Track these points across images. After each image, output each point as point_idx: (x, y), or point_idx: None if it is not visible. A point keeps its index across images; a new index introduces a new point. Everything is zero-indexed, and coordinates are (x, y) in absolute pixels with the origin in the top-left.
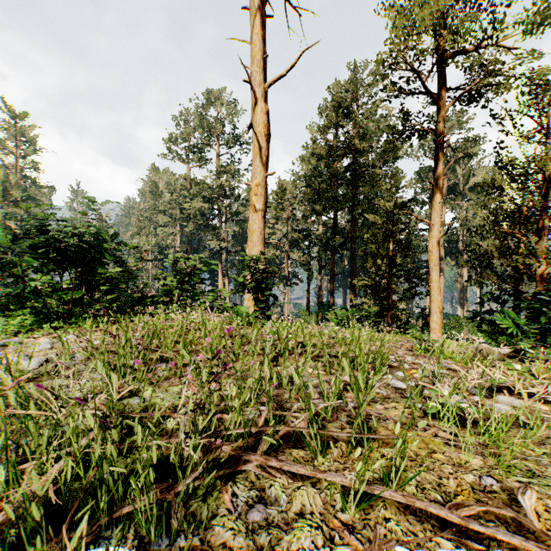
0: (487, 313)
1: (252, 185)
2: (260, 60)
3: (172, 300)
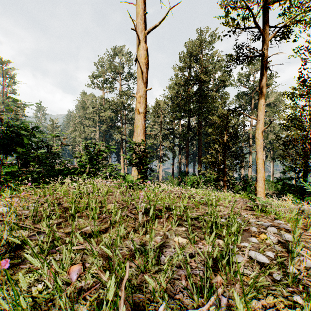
0: (287, 179)
1: (137, 96)
2: (142, 15)
3: (85, 171)
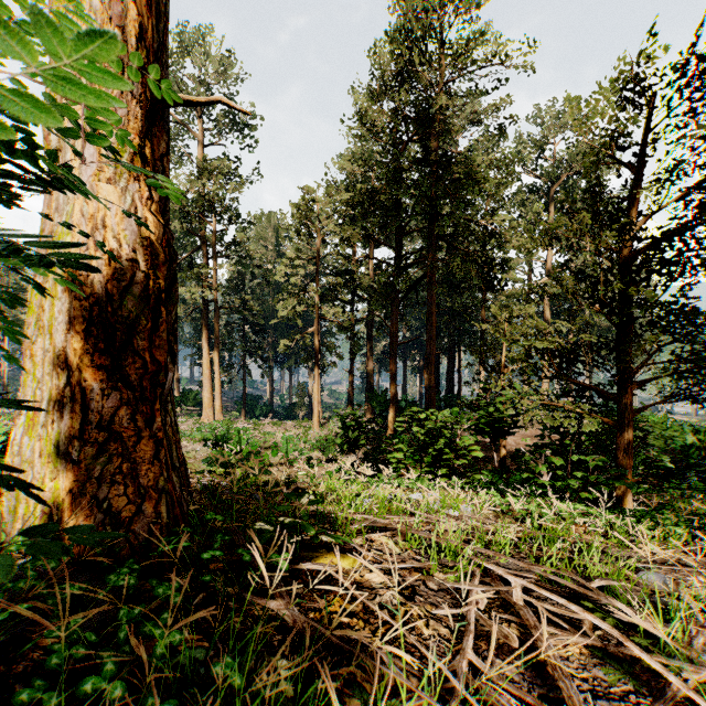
0: None
1: None
2: None
3: None
